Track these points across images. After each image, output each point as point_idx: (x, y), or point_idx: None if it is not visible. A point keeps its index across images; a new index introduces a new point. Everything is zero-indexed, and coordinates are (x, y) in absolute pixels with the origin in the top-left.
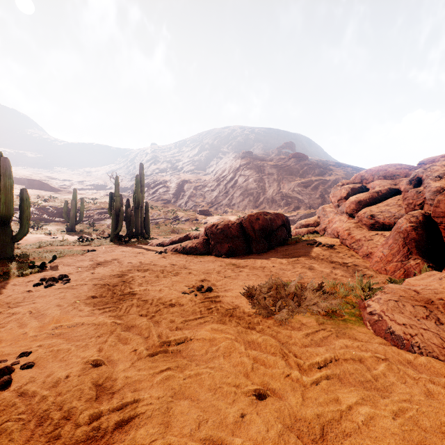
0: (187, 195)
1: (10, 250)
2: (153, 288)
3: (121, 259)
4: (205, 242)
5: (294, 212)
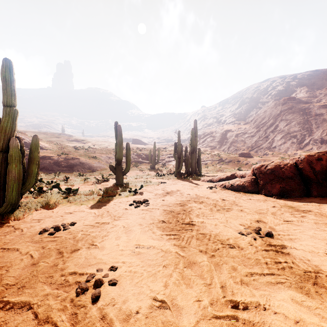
0: (229, 142)
1: (121, 180)
2: (209, 222)
3: (182, 190)
4: (253, 181)
5: None
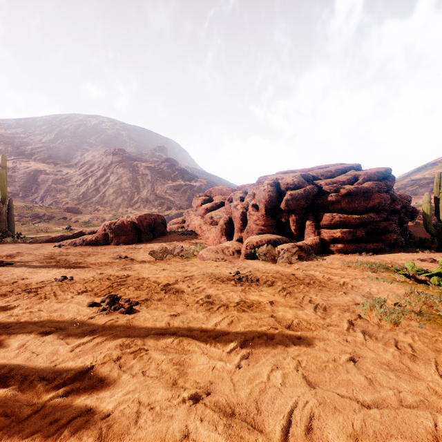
0: (43, 189)
1: None
2: (90, 260)
3: (25, 252)
4: (104, 235)
5: (167, 212)
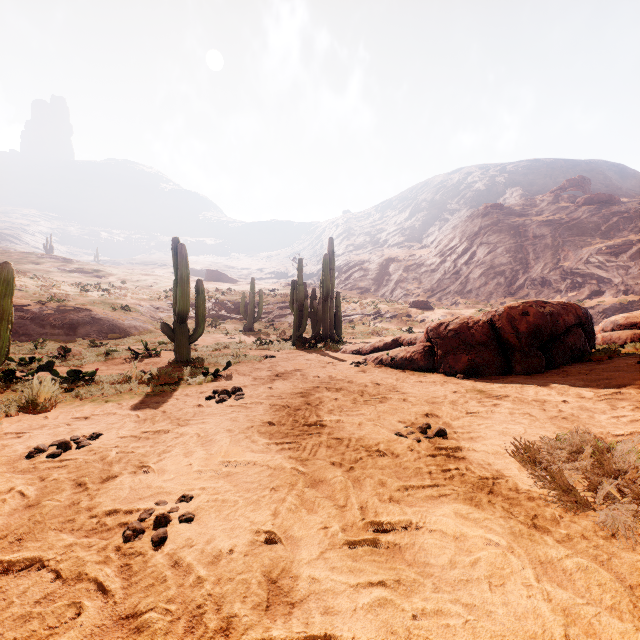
0: (393, 280)
1: (186, 352)
2: (349, 420)
3: (305, 370)
4: (426, 351)
5: (589, 301)
